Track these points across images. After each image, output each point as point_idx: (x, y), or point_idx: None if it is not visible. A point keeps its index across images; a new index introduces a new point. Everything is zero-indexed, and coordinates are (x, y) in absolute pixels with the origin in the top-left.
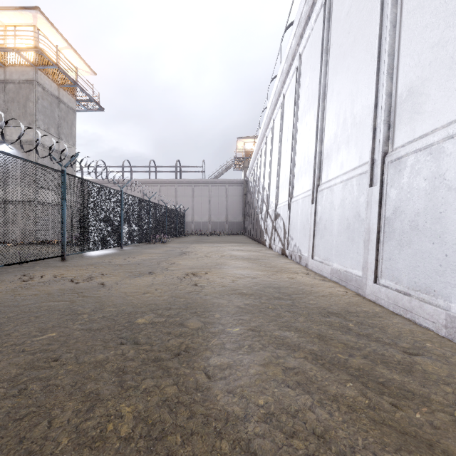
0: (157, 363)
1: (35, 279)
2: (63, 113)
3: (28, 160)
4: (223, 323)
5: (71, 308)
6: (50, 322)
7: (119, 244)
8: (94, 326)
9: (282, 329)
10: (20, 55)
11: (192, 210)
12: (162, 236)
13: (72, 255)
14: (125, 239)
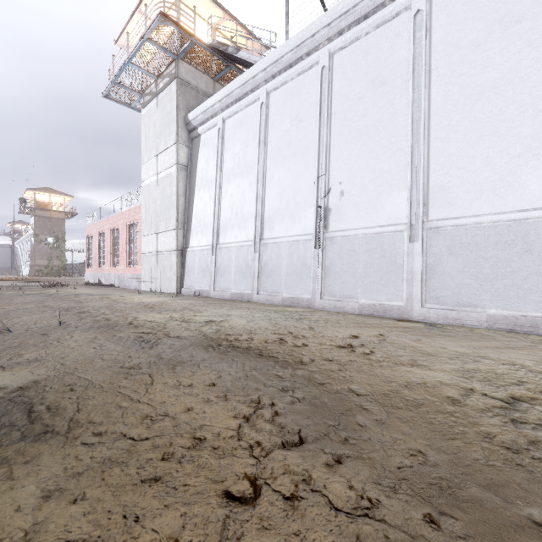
0: None
1: None
2: None
3: None
4: None
5: None
6: None
7: None
8: None
9: None
10: None
11: None
12: None
13: None
14: None
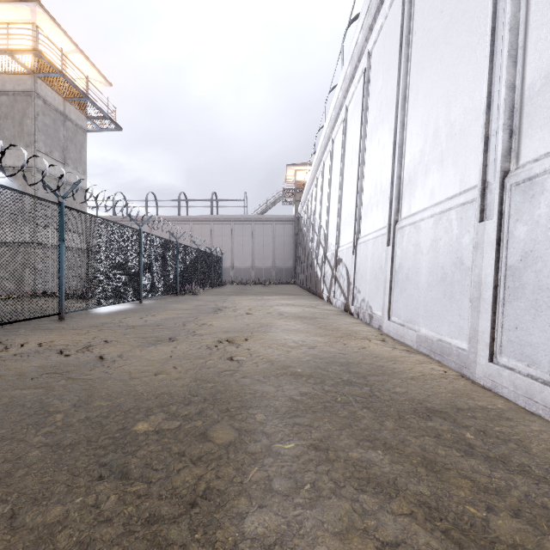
0: (151, 527)
1: (11, 349)
2: (69, 133)
3: (10, 188)
4: (269, 433)
5: (43, 402)
6: (1, 429)
7: (137, 296)
8: (66, 438)
9: (362, 445)
10: (14, 59)
11: (232, 254)
12: (192, 287)
13: (74, 312)
14: (145, 290)
